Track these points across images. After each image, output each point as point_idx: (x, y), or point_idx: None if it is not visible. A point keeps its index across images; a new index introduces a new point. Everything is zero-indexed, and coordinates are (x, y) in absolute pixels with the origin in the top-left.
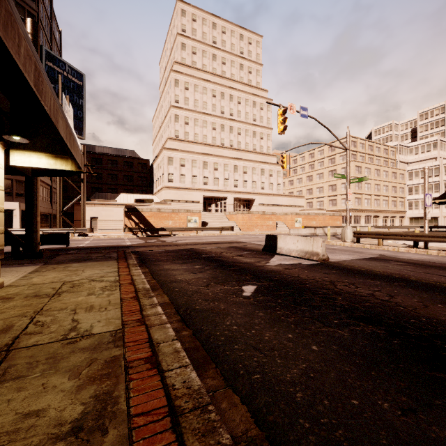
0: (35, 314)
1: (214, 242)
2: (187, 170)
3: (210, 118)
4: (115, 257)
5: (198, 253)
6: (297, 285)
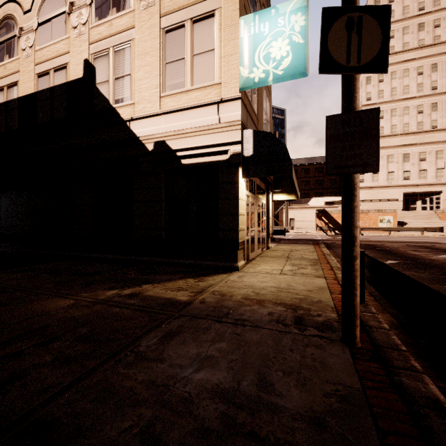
0: (288, 254)
1: (402, 241)
2: (380, 167)
3: (414, 101)
4: (311, 243)
5: (374, 246)
6: (435, 265)
